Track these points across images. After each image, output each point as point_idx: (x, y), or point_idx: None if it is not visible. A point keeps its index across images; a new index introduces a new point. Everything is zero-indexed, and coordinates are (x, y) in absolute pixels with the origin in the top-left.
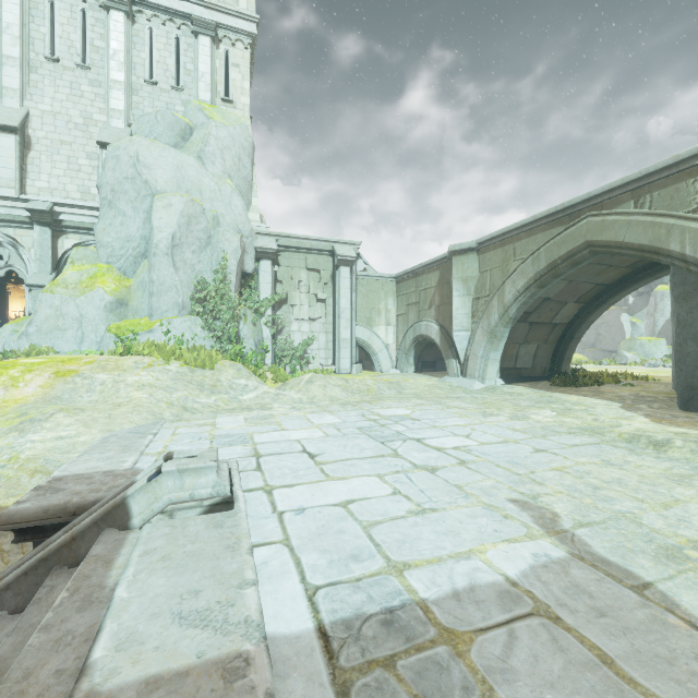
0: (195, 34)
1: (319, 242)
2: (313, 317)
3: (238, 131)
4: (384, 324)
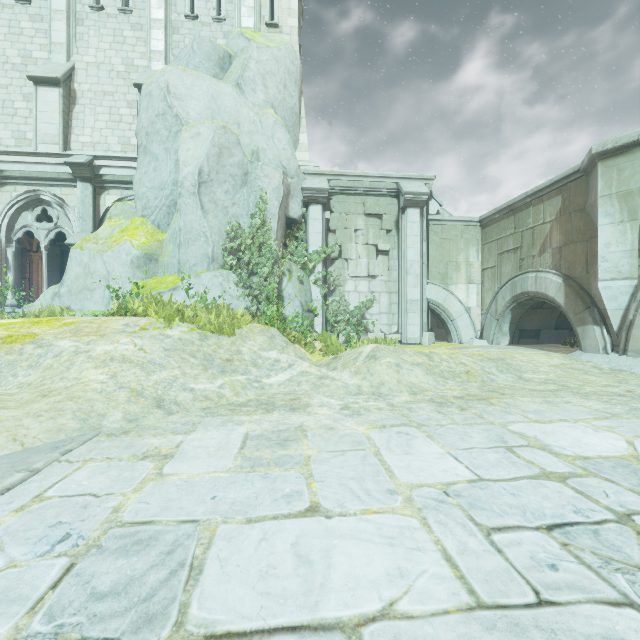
0: None
1: (379, 180)
2: (373, 274)
3: (283, 53)
4: (464, 281)
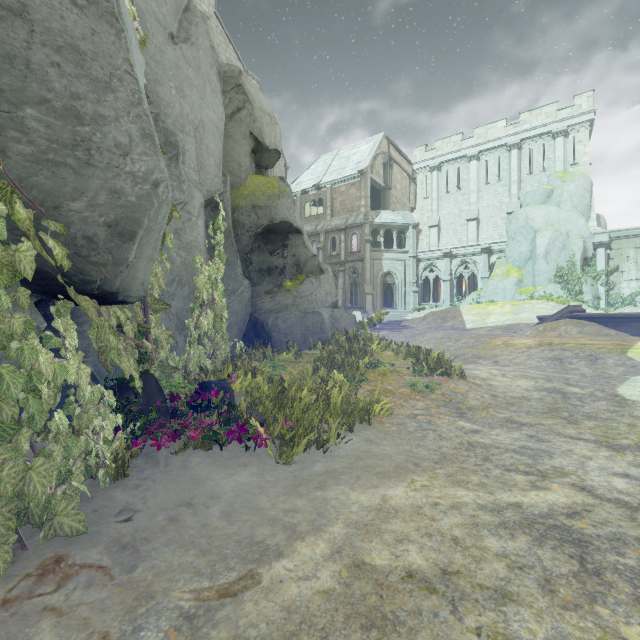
0: (554, 138)
1: None
2: (639, 278)
3: (581, 181)
4: None
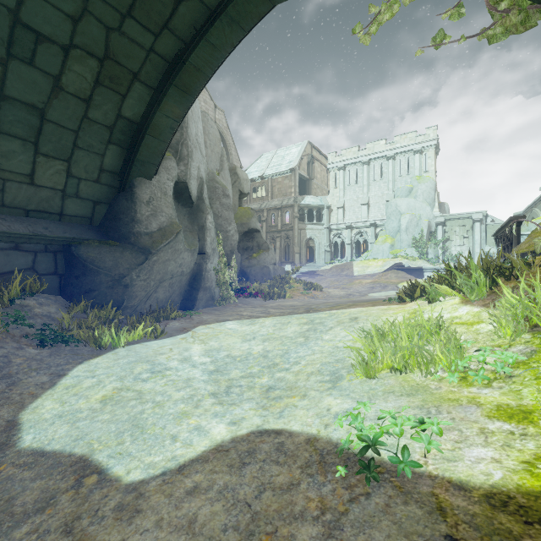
0: (414, 154)
1: (464, 215)
2: (461, 244)
3: (428, 183)
4: None
